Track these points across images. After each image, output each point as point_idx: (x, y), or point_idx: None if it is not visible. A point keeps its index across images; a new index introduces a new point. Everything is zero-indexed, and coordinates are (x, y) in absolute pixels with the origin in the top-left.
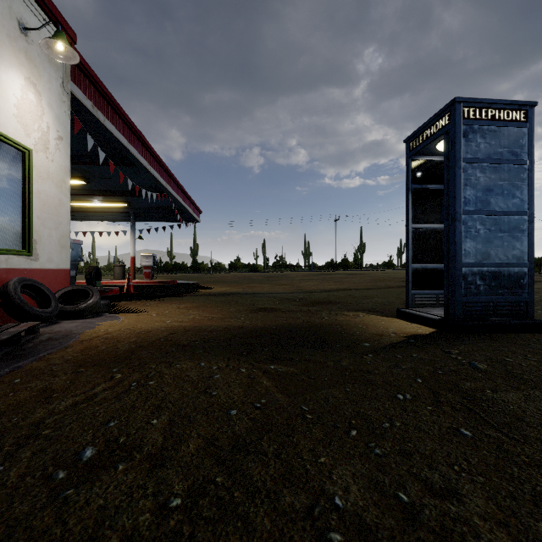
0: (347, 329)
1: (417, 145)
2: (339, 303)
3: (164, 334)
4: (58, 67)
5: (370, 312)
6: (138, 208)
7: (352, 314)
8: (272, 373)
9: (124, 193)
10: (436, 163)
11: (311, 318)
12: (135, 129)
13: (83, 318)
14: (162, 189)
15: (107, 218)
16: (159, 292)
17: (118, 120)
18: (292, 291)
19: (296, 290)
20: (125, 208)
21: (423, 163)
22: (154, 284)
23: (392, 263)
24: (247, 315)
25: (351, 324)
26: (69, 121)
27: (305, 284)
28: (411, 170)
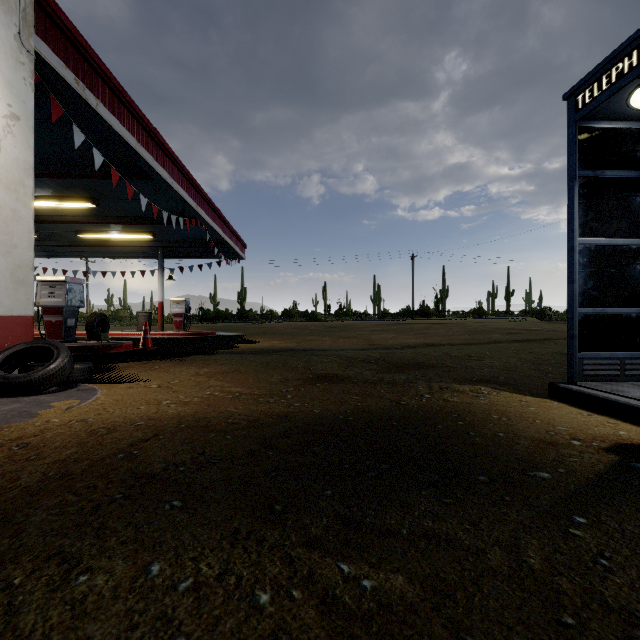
0: (475, 423)
1: (594, 96)
2: (435, 367)
3: (133, 440)
4: (9, 8)
5: (495, 384)
6: (167, 241)
7: (469, 390)
8: (345, 606)
9: (146, 220)
10: (620, 134)
11: (402, 398)
12: (149, 125)
13: (38, 394)
14: (191, 213)
15: (131, 255)
16: (186, 348)
17: (122, 110)
18: (363, 347)
19: (368, 345)
20: (151, 241)
21: (596, 134)
22: (186, 337)
23: (484, 310)
24: (298, 389)
25: (477, 412)
26: (31, 94)
27: (378, 337)
28: (576, 146)
